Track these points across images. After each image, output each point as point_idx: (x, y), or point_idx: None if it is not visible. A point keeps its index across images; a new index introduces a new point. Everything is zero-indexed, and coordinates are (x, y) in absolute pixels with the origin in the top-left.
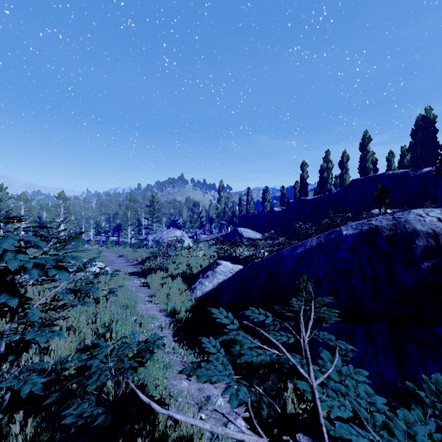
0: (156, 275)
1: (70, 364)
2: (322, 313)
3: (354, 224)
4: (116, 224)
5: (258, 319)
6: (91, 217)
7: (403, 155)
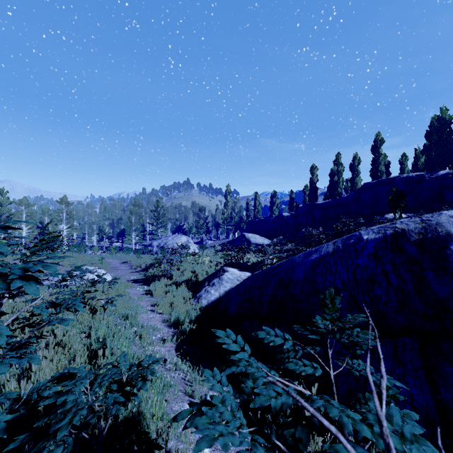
0: (160, 282)
1: (48, 392)
2: (356, 337)
3: (376, 228)
4: (120, 230)
5: (275, 343)
6: (94, 222)
7: (417, 158)
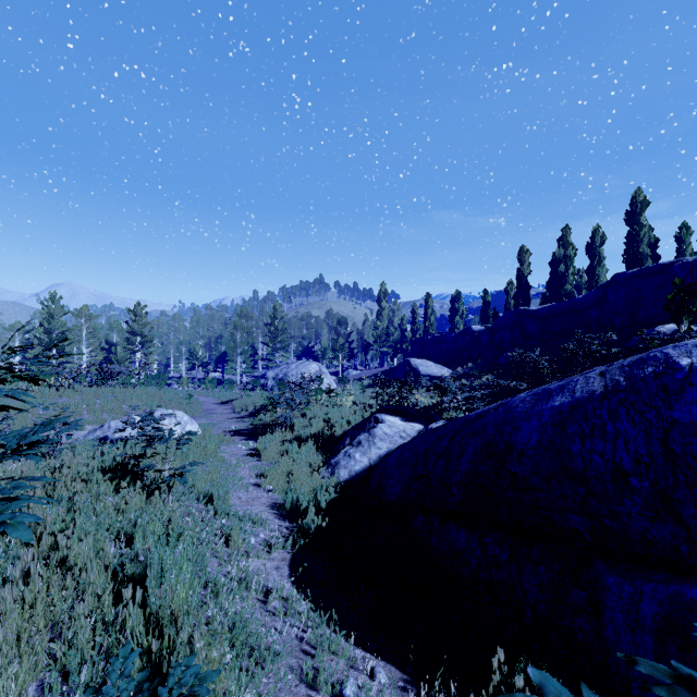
0: (273, 436)
1: None
2: None
3: None
4: (219, 353)
5: None
6: (183, 342)
7: None
